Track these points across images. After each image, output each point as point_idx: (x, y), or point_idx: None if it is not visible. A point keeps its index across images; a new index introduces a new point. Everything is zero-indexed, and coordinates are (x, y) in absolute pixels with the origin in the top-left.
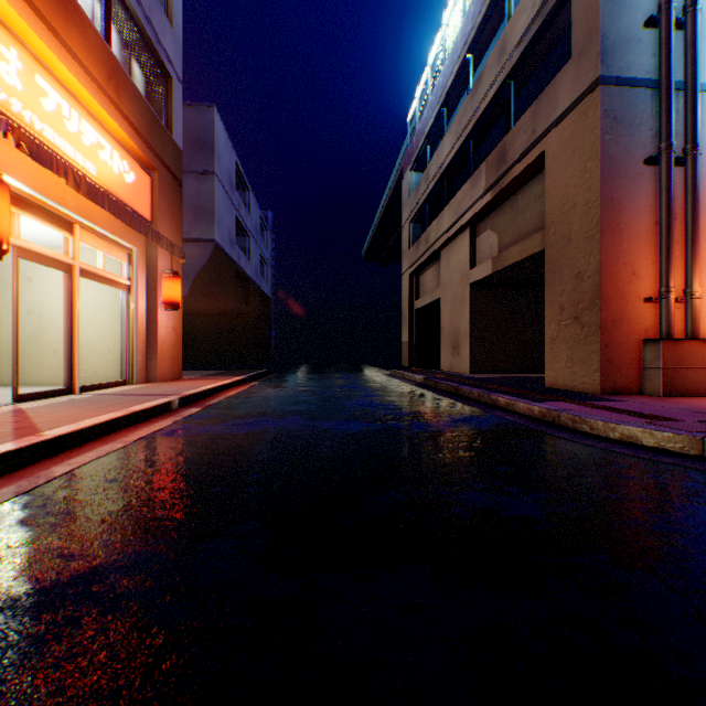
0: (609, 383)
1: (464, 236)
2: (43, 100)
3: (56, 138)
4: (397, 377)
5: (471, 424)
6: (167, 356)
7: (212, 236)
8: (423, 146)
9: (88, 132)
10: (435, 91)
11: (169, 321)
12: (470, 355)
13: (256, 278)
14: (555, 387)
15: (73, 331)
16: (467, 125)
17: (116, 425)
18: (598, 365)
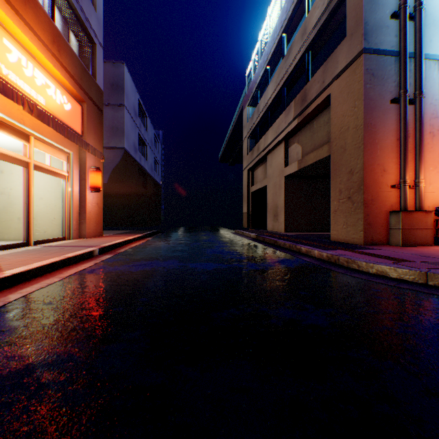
0: (369, 238)
1: (281, 147)
2: (8, 55)
3: (17, 80)
4: (239, 235)
5: (284, 264)
6: (92, 221)
7: (122, 145)
8: (255, 90)
9: (39, 77)
10: (263, 56)
11: (94, 199)
12: (284, 221)
13: (151, 172)
14: (336, 241)
15: (29, 205)
16: (282, 77)
17: (55, 266)
18: (362, 227)
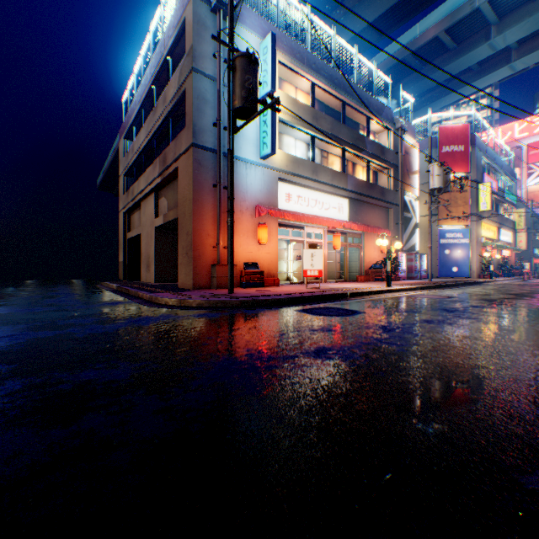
0: (198, 284)
1: (153, 197)
2: None
3: None
4: (104, 287)
5: (112, 304)
6: None
7: None
8: (132, 126)
9: None
10: (138, 94)
11: None
12: (156, 271)
13: None
14: (182, 287)
15: None
16: (152, 130)
17: None
18: (193, 276)
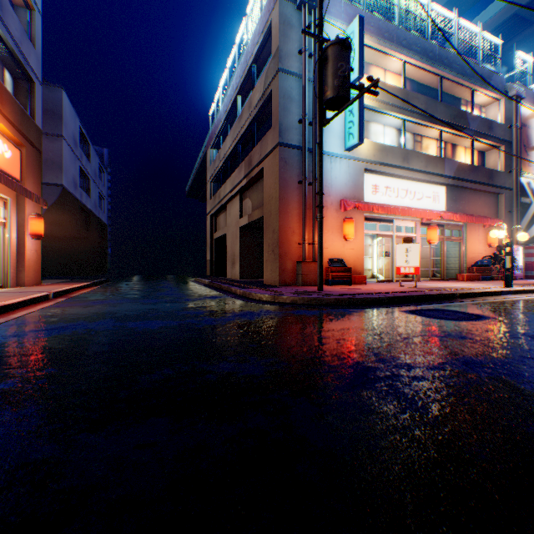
0: (284, 281)
1: (237, 199)
2: None
3: None
4: (197, 282)
5: (211, 298)
6: (32, 269)
7: (60, 182)
8: (218, 136)
9: None
10: (223, 105)
11: (33, 246)
12: (240, 268)
13: (95, 210)
14: (267, 284)
15: None
16: (237, 136)
17: (27, 303)
18: (279, 273)
